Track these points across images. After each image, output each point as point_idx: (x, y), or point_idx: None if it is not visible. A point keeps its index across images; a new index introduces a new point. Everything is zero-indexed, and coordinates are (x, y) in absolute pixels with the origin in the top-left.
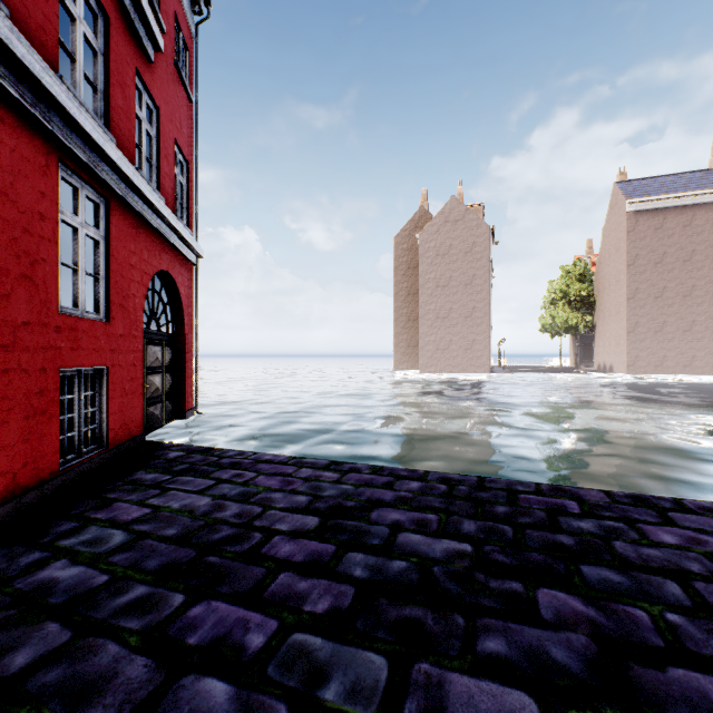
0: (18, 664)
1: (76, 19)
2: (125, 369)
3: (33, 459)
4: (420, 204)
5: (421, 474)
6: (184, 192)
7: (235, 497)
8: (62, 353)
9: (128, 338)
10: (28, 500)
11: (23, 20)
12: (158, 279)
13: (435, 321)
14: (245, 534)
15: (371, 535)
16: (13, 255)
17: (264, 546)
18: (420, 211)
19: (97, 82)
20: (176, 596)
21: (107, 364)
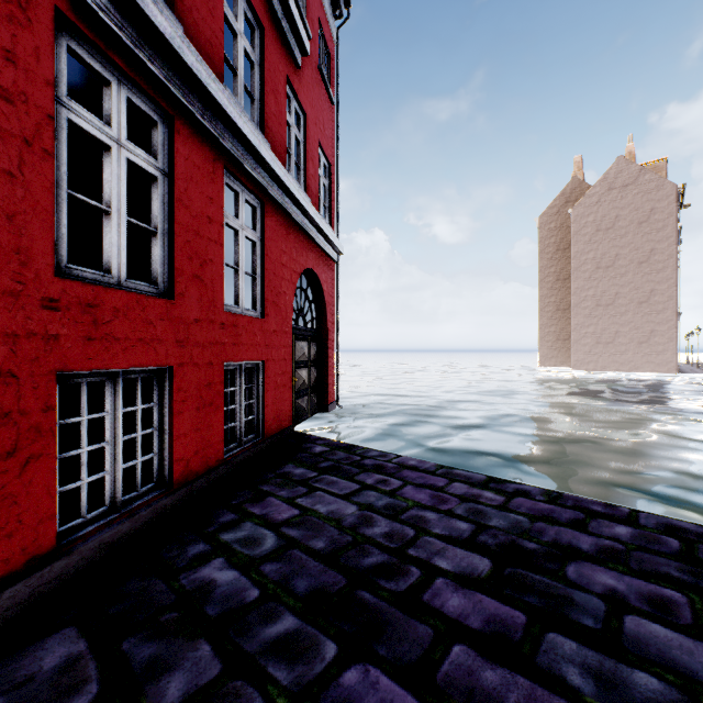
0: (170, 695)
1: (237, 34)
2: (277, 363)
3: (203, 447)
4: (572, 174)
5: (626, 513)
6: (326, 193)
7: (382, 510)
8: (226, 348)
9: (280, 333)
10: (198, 486)
11: (195, 37)
12: (305, 277)
13: (593, 309)
14: (399, 565)
15: (576, 607)
16: (187, 257)
17: (425, 590)
18: (572, 182)
19: (254, 93)
20: (327, 644)
21: (262, 359)
